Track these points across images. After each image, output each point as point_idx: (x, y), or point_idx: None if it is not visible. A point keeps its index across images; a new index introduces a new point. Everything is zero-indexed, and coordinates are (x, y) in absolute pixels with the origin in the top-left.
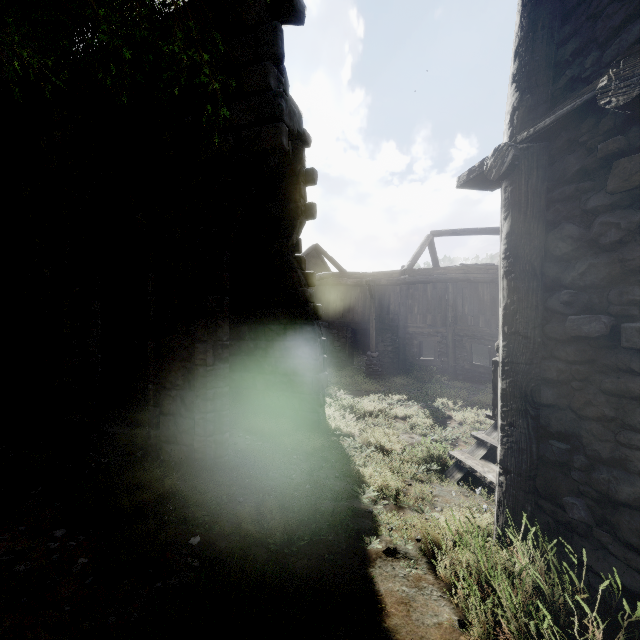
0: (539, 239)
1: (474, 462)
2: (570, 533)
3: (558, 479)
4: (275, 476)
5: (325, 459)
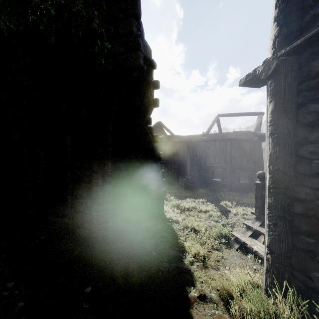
0: (292, 113)
1: (245, 239)
2: (316, 295)
3: (307, 260)
4: (136, 247)
5: (164, 236)
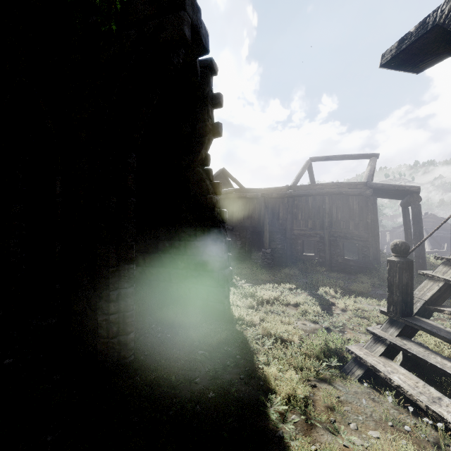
0: None
1: (374, 359)
2: None
3: None
4: (178, 379)
5: (229, 355)
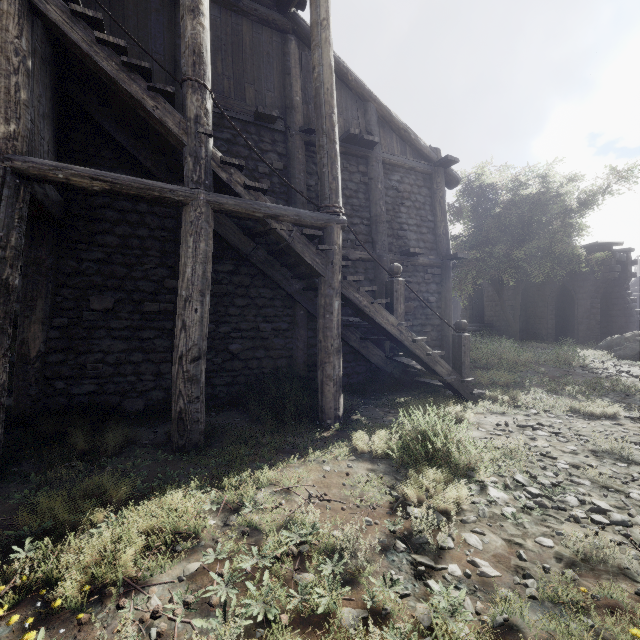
0: None
1: None
2: None
3: None
4: None
5: None
